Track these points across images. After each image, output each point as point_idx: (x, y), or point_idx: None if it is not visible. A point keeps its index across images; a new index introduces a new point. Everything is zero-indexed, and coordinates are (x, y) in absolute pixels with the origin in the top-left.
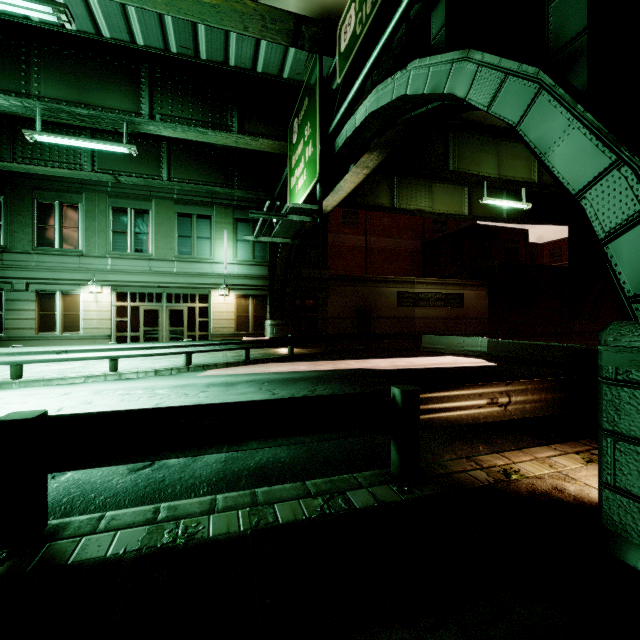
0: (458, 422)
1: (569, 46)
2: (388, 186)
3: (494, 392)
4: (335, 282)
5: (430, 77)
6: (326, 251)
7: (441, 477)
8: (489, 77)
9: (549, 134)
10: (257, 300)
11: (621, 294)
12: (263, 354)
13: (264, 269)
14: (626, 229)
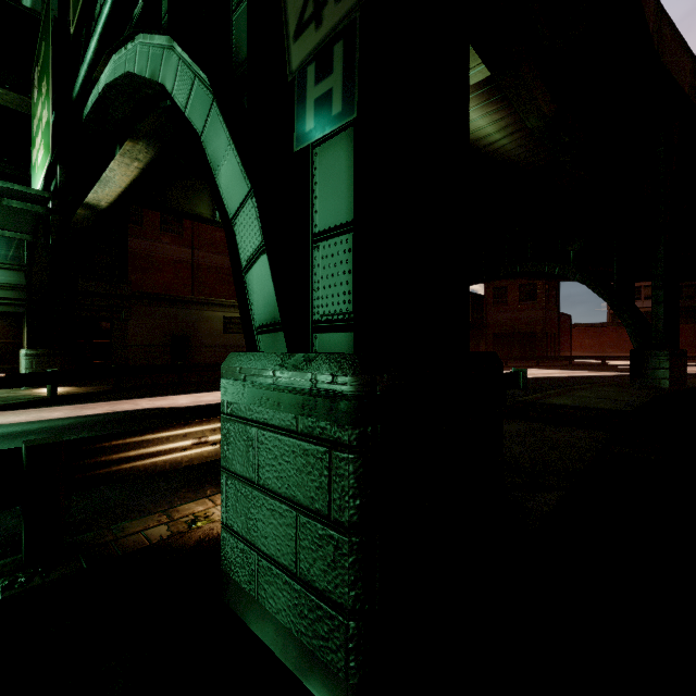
0: (149, 471)
1: (244, 66)
2: (209, 194)
3: (206, 430)
4: (139, 301)
5: (150, 59)
6: (126, 260)
7: (100, 547)
8: (186, 75)
9: (218, 151)
10: (4, 319)
11: (253, 325)
12: (1, 398)
13: (17, 275)
14: (255, 260)
